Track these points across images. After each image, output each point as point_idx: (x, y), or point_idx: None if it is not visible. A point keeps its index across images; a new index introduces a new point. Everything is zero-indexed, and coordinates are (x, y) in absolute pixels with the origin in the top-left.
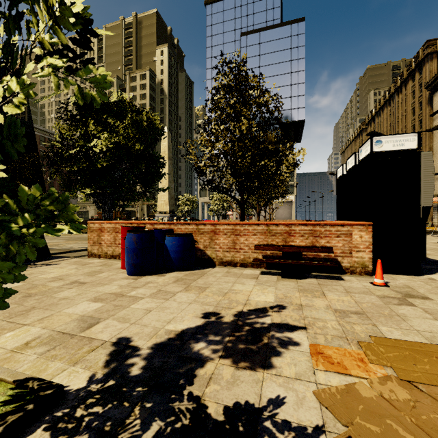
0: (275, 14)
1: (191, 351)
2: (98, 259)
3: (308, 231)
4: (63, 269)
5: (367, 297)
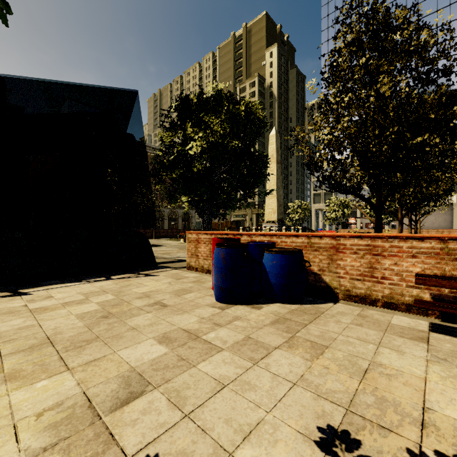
0: None
1: None
2: (194, 272)
3: None
4: (158, 282)
5: None
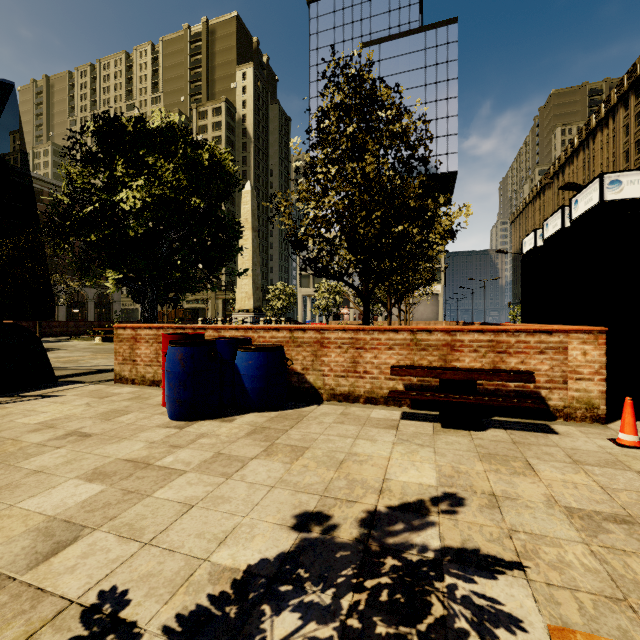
0: (412, 14)
1: None
2: (130, 386)
3: (487, 343)
4: (66, 405)
5: (619, 475)
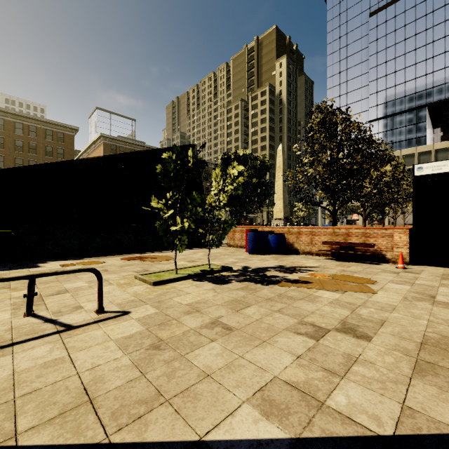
0: None
1: (267, 269)
2: (233, 248)
3: (361, 233)
4: (218, 250)
5: (374, 270)
